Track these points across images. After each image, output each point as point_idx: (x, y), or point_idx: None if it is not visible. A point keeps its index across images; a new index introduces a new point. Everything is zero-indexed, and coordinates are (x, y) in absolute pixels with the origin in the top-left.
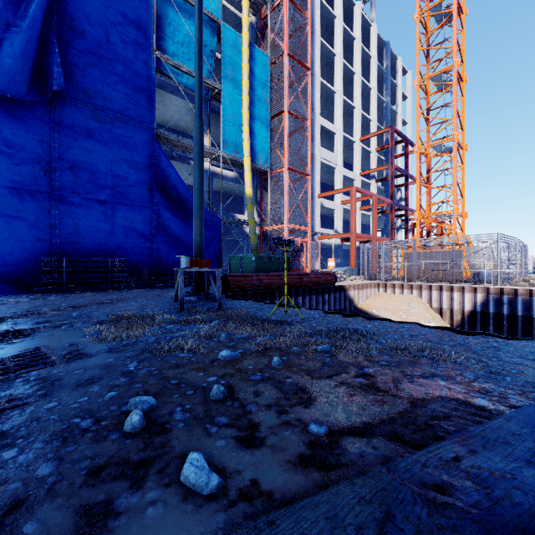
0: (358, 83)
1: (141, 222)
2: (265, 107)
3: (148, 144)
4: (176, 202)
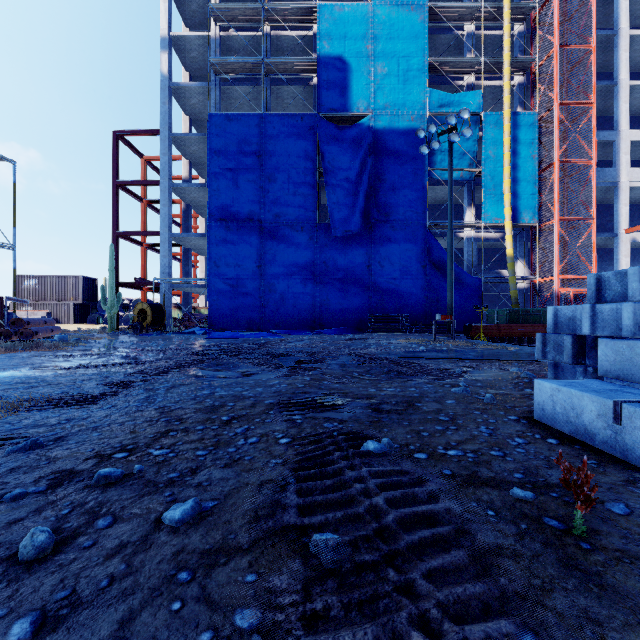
0: None
1: (418, 289)
2: (531, 165)
3: (423, 234)
4: (443, 272)
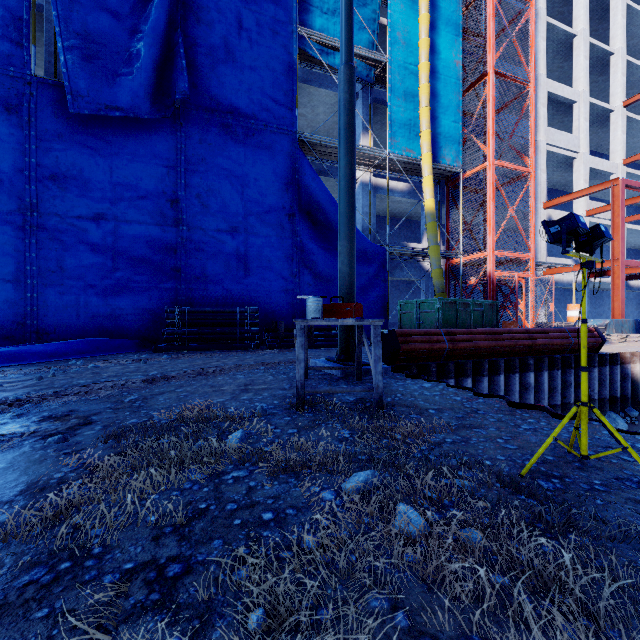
0: (619, 10)
1: (280, 259)
2: (454, 75)
3: (288, 154)
4: (325, 229)
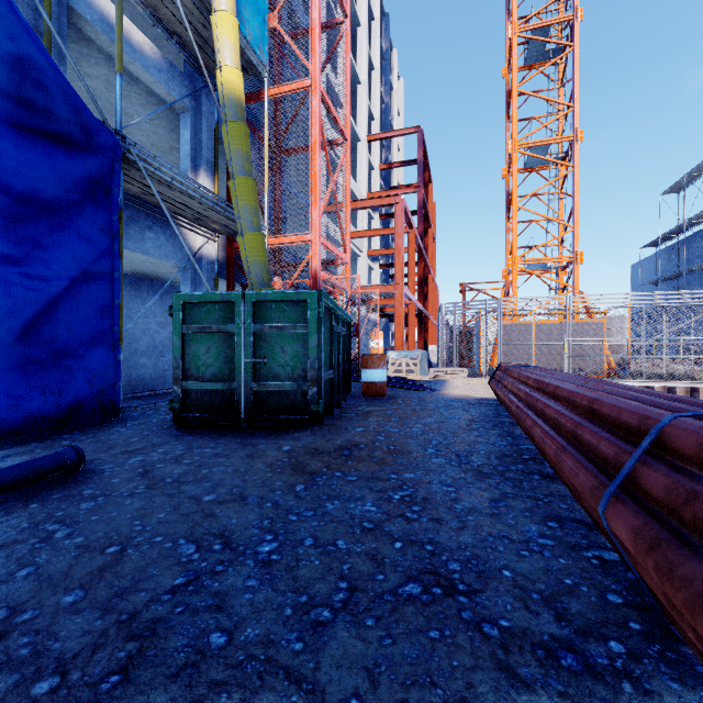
0: (365, 42)
1: None
2: None
3: None
4: None
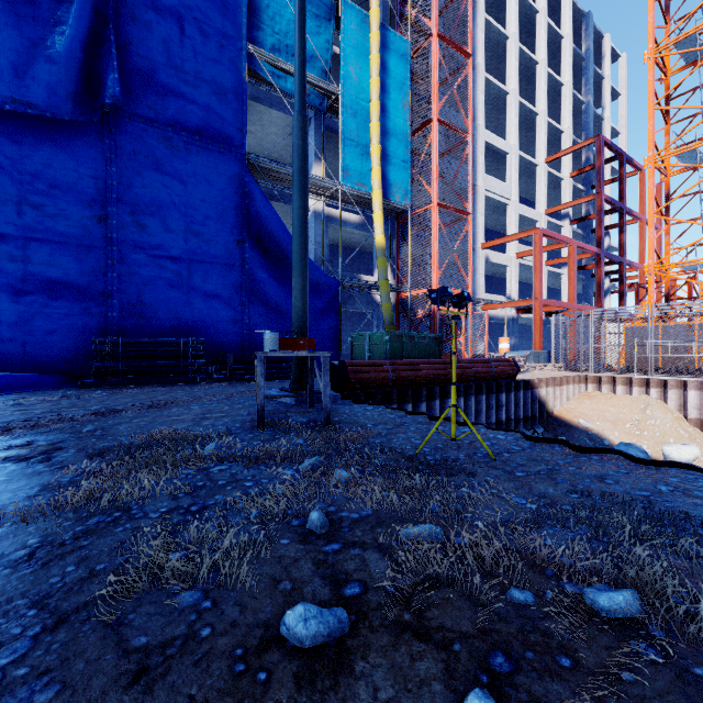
0: (542, 76)
1: (228, 287)
2: (403, 117)
3: (237, 176)
4: (276, 258)
